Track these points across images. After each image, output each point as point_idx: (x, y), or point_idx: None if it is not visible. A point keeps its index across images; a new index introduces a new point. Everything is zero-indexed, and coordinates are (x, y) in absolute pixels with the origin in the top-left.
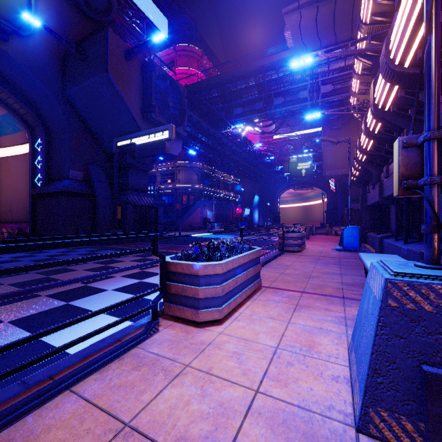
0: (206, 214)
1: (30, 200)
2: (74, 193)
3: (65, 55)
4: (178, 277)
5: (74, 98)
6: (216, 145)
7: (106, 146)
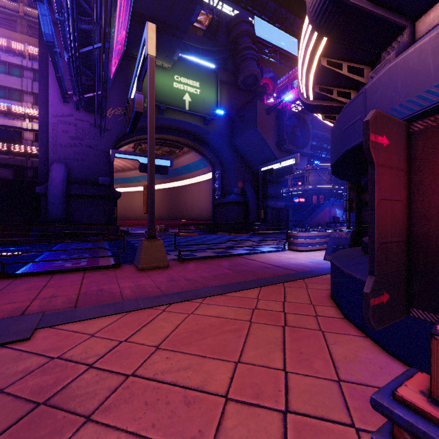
0: (335, 213)
1: (212, 207)
2: (236, 202)
3: (232, 120)
4: (292, 237)
5: (237, 144)
6: None
7: (253, 169)
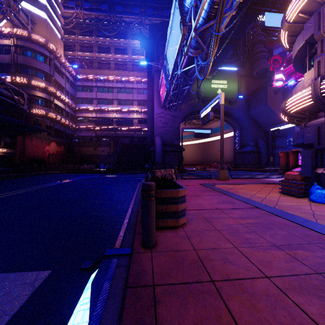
0: None
1: (233, 154)
2: (252, 151)
3: (248, 98)
4: None
5: (252, 114)
6: None
7: (264, 129)
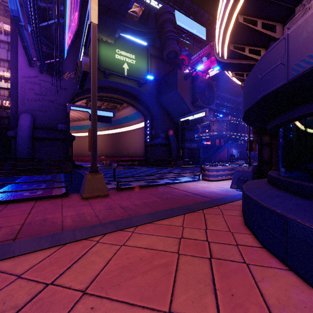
0: (232, 152)
1: (144, 147)
2: (162, 144)
3: (159, 83)
4: (204, 170)
5: (162, 101)
6: (238, 106)
7: (174, 120)
